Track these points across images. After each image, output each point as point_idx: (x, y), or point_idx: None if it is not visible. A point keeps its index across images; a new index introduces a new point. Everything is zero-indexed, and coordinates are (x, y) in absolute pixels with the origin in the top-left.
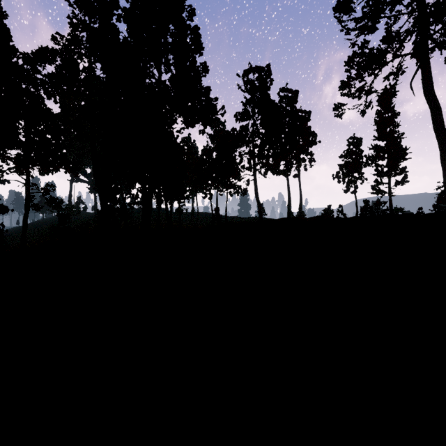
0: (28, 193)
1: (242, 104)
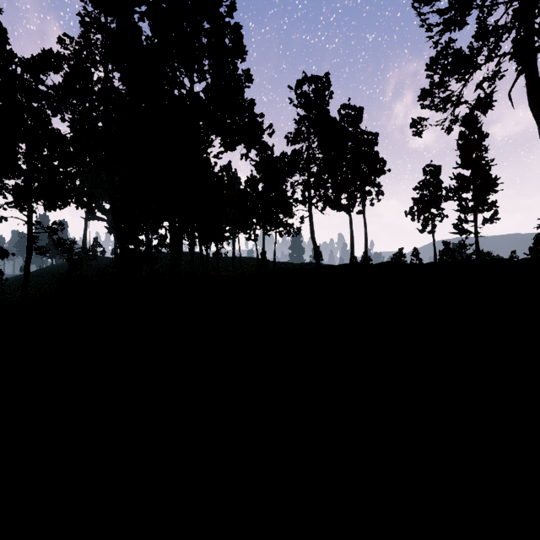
0: (31, 233)
1: (295, 122)
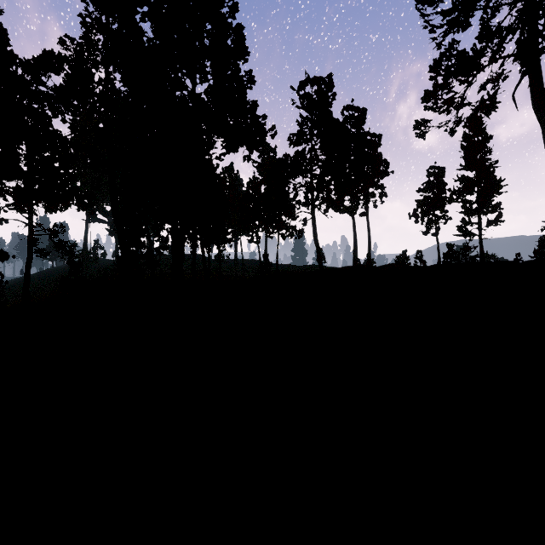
0: (32, 235)
1: (298, 124)
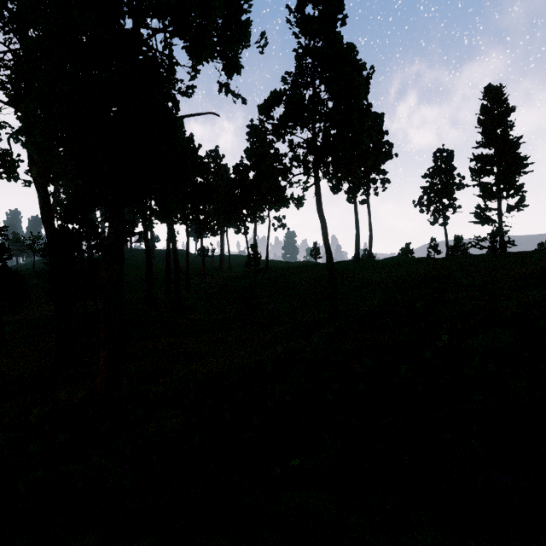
0: None
1: (296, 54)
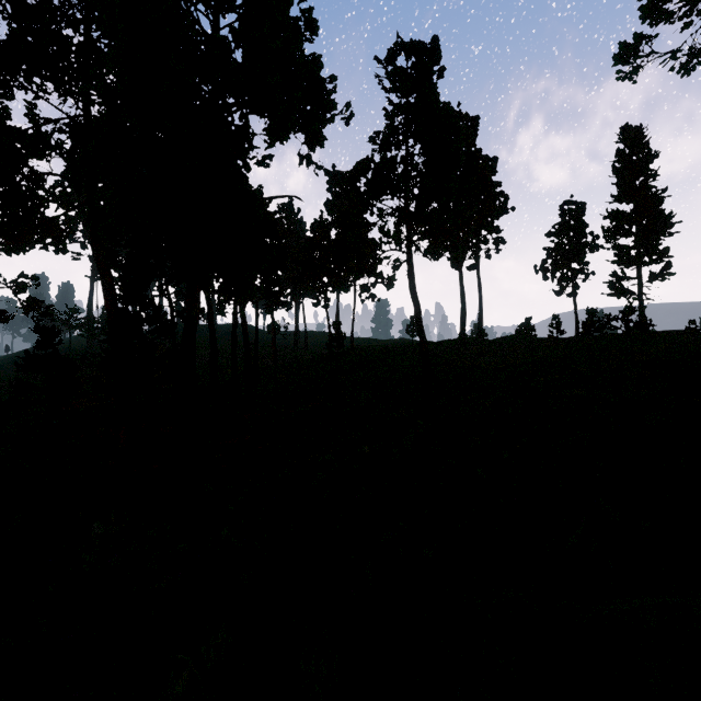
0: None
1: (385, 113)
